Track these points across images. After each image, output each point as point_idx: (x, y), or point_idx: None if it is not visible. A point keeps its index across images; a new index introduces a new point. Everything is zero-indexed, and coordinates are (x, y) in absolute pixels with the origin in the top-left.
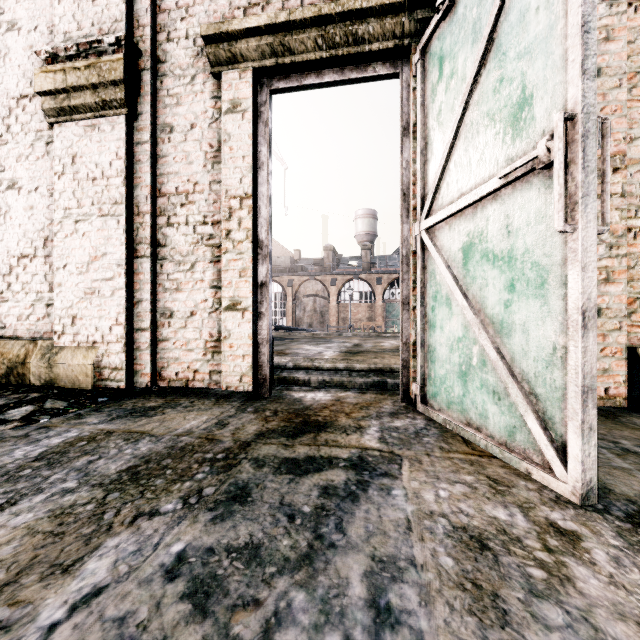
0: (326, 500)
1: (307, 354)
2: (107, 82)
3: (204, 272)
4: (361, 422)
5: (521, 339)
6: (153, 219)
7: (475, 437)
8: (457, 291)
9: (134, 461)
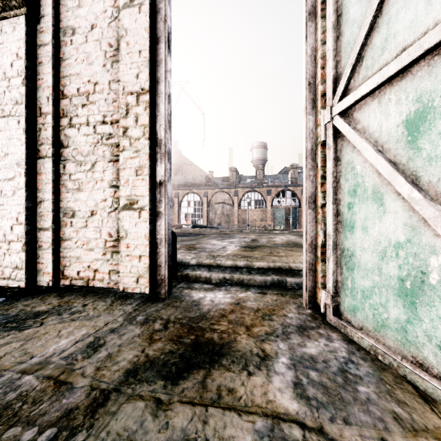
0: None
1: (213, 249)
2: None
3: (104, 172)
4: (265, 345)
5: None
6: (55, 120)
7: None
8: (399, 179)
9: None
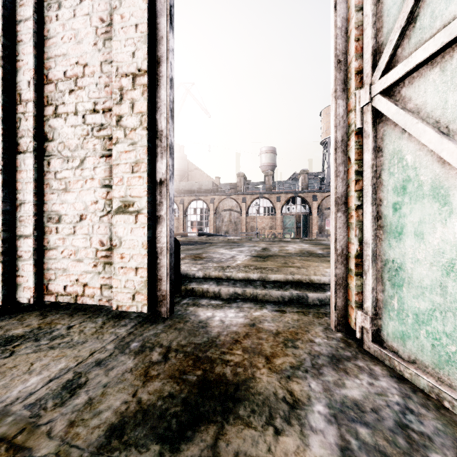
0: None
1: (221, 258)
2: None
3: (94, 169)
4: (293, 384)
5: None
6: (38, 108)
7: None
8: None
9: None
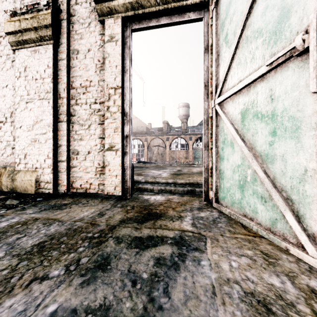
0: (158, 268)
1: (153, 175)
2: (42, 26)
3: (95, 130)
4: (181, 213)
5: (281, 165)
6: (68, 101)
7: (249, 224)
8: (237, 137)
9: (44, 238)
